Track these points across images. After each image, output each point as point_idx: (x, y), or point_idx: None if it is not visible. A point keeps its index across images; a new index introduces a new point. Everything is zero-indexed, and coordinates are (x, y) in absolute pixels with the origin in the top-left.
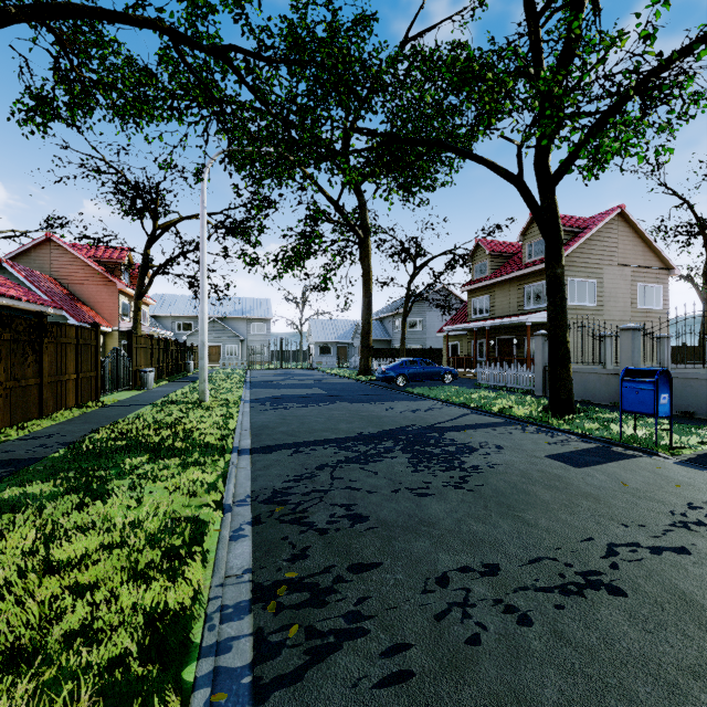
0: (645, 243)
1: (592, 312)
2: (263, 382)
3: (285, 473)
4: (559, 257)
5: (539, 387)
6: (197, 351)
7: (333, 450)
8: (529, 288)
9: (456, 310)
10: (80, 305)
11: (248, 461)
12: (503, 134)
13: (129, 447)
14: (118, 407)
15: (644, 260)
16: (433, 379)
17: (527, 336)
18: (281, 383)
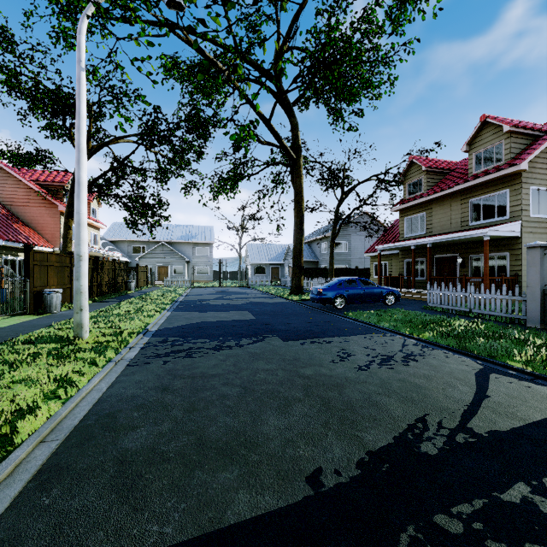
0: None
1: None
2: (192, 302)
3: None
4: None
5: (535, 316)
6: (144, 271)
7: None
8: (477, 202)
9: (385, 231)
10: (17, 225)
11: None
12: None
13: None
14: None
15: None
16: (374, 300)
17: (485, 252)
18: (210, 304)
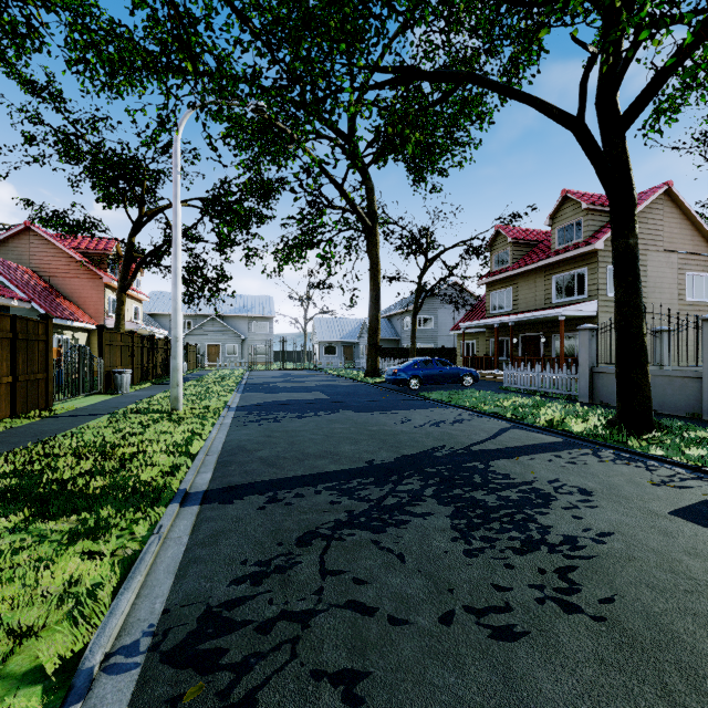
0: (694, 226)
1: None
2: (259, 385)
3: (241, 554)
4: (632, 224)
5: (585, 392)
6: (193, 351)
7: (329, 496)
8: (560, 278)
9: (472, 306)
10: (60, 300)
11: (190, 520)
12: (574, 34)
13: (5, 496)
14: (66, 417)
15: (693, 245)
16: (451, 381)
17: (560, 332)
18: (278, 386)
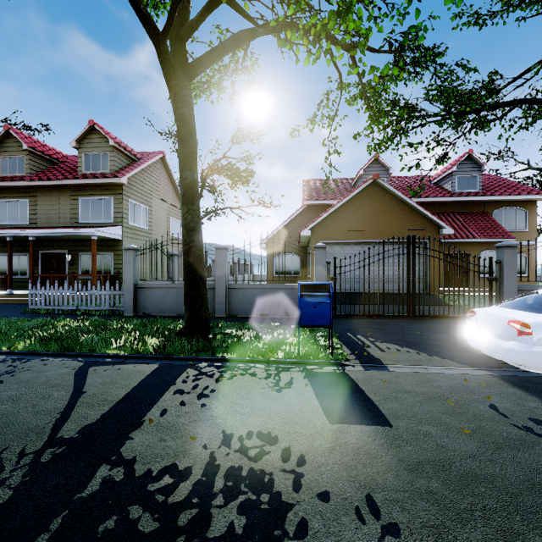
0: (174, 188)
1: (146, 234)
2: None
3: None
4: (197, 161)
5: (130, 306)
6: None
7: None
8: (87, 201)
9: None
10: None
11: None
12: None
13: None
14: None
15: (174, 200)
16: None
17: (93, 251)
18: None
